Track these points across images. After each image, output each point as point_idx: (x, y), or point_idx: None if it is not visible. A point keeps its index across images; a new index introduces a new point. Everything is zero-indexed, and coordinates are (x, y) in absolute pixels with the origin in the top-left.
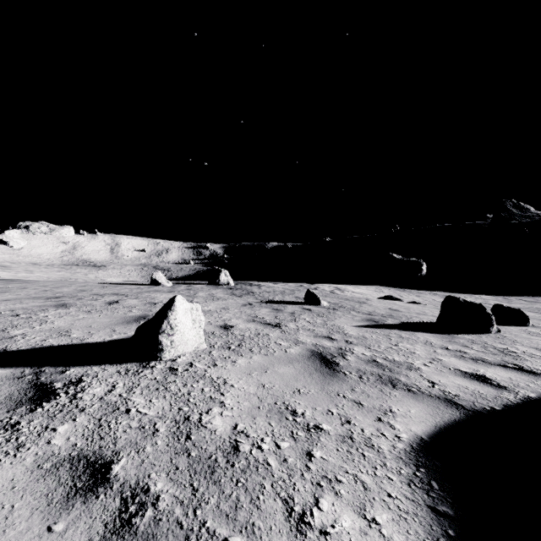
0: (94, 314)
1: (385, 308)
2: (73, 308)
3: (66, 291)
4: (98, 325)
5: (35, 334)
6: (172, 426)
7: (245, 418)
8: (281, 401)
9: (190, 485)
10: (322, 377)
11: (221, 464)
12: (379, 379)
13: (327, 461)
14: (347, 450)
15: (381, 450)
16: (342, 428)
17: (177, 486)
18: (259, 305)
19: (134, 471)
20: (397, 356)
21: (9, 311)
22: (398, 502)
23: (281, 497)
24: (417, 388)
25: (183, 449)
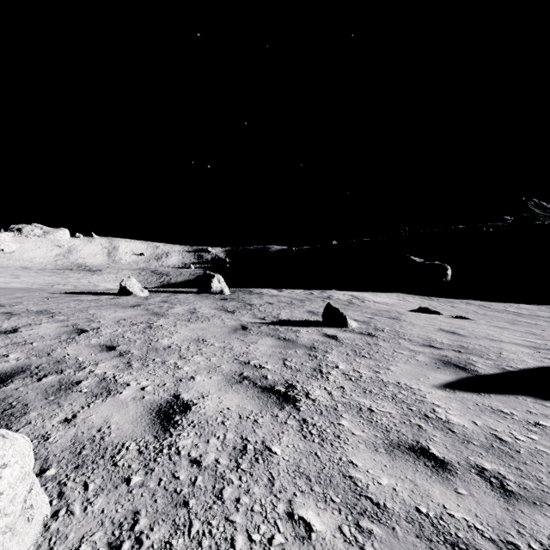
0: None
1: (435, 328)
2: None
3: None
4: None
5: None
6: None
7: None
8: None
9: None
10: None
11: None
12: None
13: None
14: None
15: None
16: None
17: None
18: (256, 330)
19: None
20: None
21: None
22: None
23: None
24: None
25: None
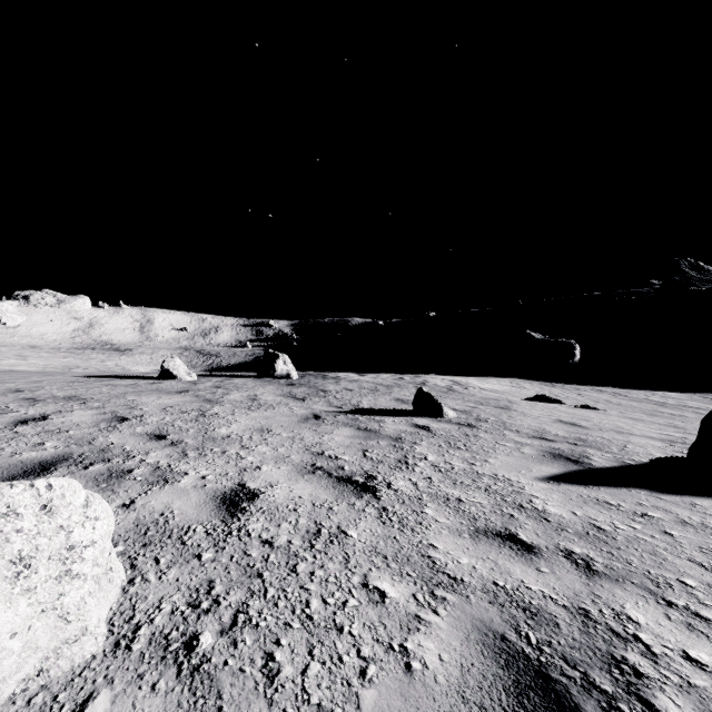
0: None
1: (551, 419)
2: None
3: None
4: None
5: None
6: None
7: None
8: None
9: None
10: None
11: None
12: None
13: None
14: None
15: None
16: None
17: None
18: (332, 419)
19: None
20: None
21: None
22: None
23: None
24: None
25: None
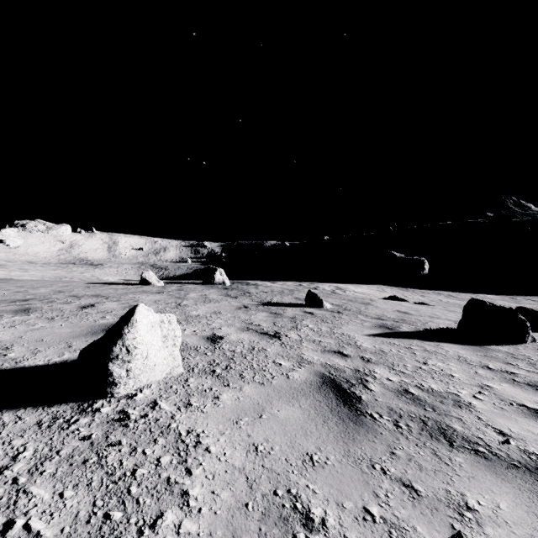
0: (56, 321)
1: (393, 310)
2: (35, 313)
3: (41, 292)
4: (52, 338)
5: None
6: None
7: None
8: (285, 485)
9: None
10: (342, 426)
11: None
12: (423, 427)
13: None
14: None
15: None
16: None
17: None
18: (255, 308)
19: None
20: (433, 382)
21: None
22: None
23: None
24: (485, 446)
25: None
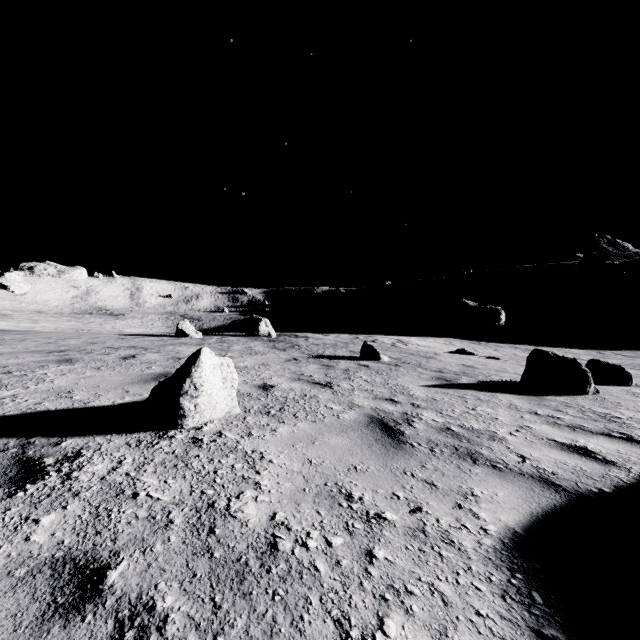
0: (104, 371)
1: (457, 364)
2: (79, 363)
3: (73, 343)
4: (108, 385)
5: (28, 395)
6: (192, 515)
7: (286, 505)
8: (333, 481)
9: (211, 600)
10: (384, 450)
11: (254, 569)
12: (455, 452)
13: (393, 564)
14: (419, 549)
15: (463, 547)
16: (412, 517)
17: (192, 601)
18: (305, 361)
19: (137, 579)
20: (476, 423)
21: (0, 367)
22: (490, 623)
23: (332, 616)
24: (503, 464)
25: (203, 547)
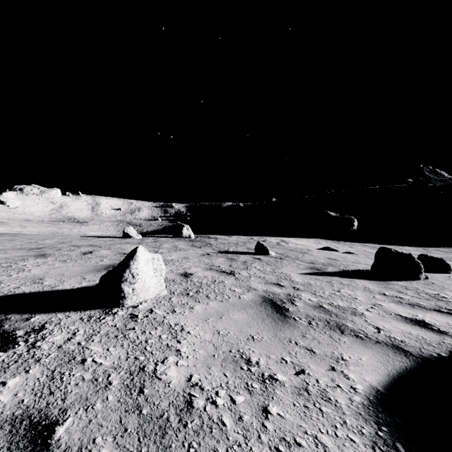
0: (68, 263)
1: (324, 257)
2: (51, 257)
3: (48, 243)
4: (70, 273)
5: (10, 281)
6: (126, 378)
7: (200, 368)
8: (236, 348)
9: None
10: (274, 323)
11: (173, 424)
12: (327, 324)
13: (284, 419)
14: (304, 405)
15: (339, 404)
16: (297, 378)
17: None
18: (215, 255)
19: (79, 434)
20: (341, 301)
21: None
22: None
23: None
24: (364, 334)
25: (134, 405)
